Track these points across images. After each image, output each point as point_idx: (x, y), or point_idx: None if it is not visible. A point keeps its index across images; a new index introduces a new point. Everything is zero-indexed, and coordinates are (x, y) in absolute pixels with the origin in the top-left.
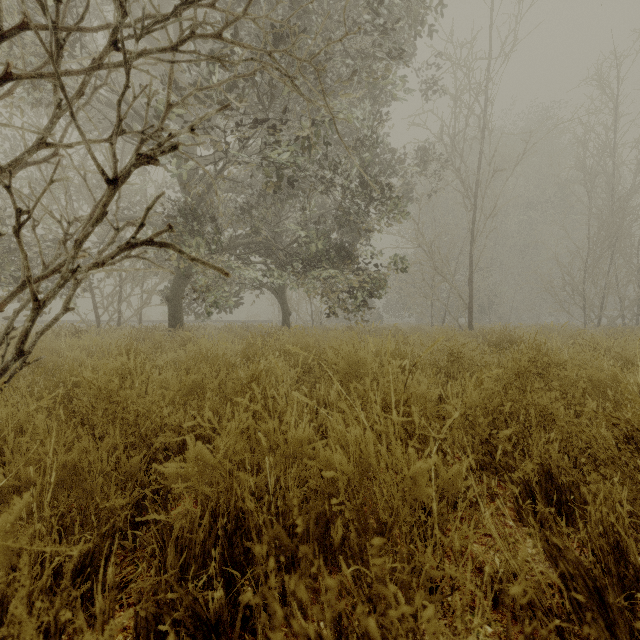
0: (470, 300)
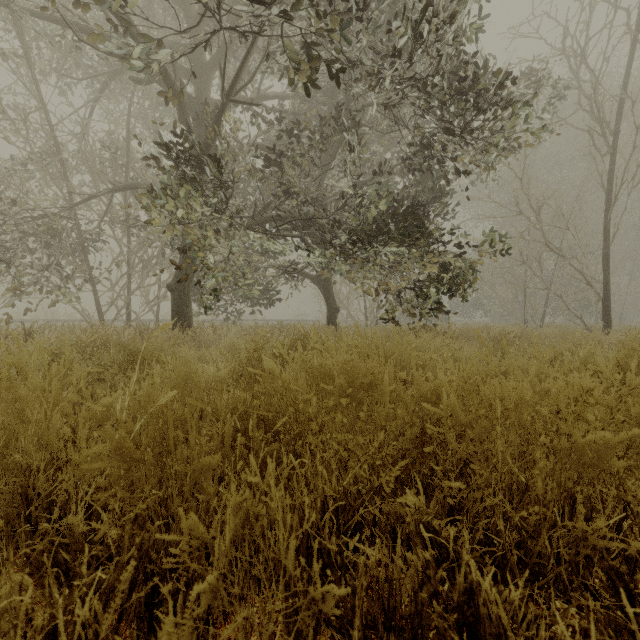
0: (606, 288)
